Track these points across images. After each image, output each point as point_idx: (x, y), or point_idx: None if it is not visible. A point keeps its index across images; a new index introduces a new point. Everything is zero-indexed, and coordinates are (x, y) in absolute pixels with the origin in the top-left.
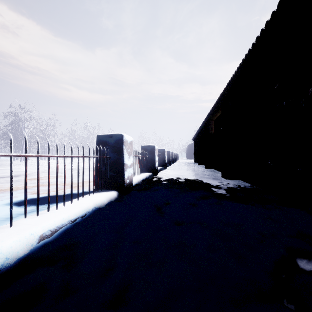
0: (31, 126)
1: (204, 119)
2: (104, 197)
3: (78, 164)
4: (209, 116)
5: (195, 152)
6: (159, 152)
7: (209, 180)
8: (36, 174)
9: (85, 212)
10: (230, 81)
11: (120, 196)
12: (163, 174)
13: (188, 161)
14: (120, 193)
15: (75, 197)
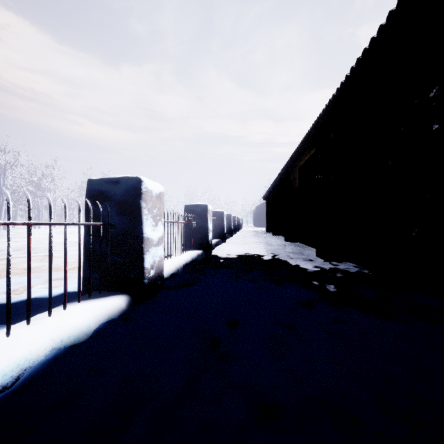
0: (16, 176)
1: (284, 166)
2: (89, 316)
3: (8, 243)
4: (292, 160)
5: (268, 217)
6: (215, 216)
7: (298, 262)
8: (3, 254)
9: (15, 374)
10: (334, 96)
11: (134, 304)
12: (220, 252)
13: (257, 230)
14: (134, 298)
15: (37, 310)
